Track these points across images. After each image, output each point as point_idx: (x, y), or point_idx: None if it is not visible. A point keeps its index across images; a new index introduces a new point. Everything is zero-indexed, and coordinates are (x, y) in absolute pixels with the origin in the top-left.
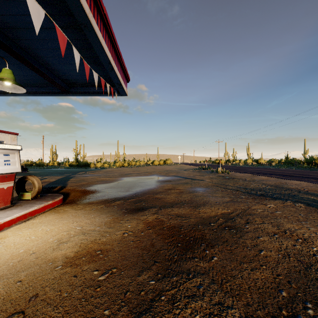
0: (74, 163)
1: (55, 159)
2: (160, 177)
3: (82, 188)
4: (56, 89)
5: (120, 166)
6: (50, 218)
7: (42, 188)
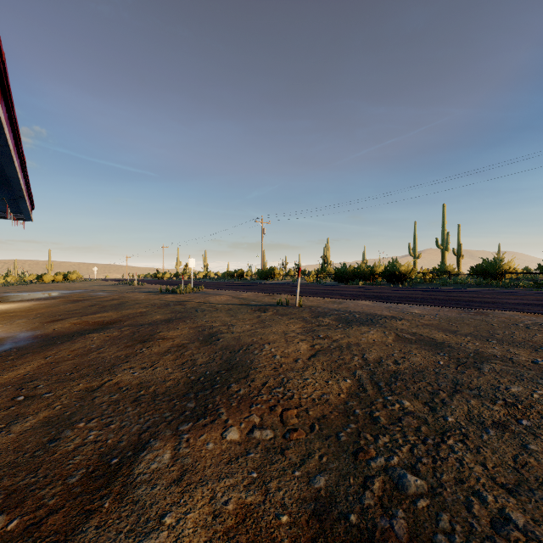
0: None
1: None
2: (63, 291)
3: None
4: None
5: None
6: None
7: None
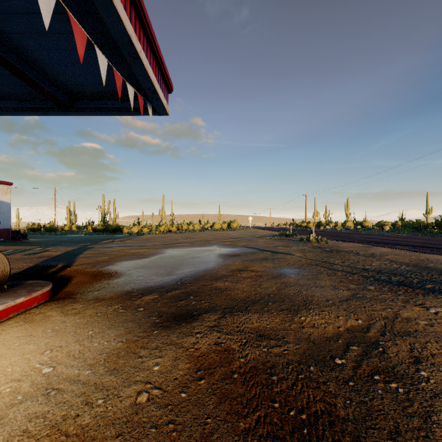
0: (99, 226)
1: (73, 221)
2: (223, 249)
3: (97, 267)
4: (50, 104)
5: (166, 231)
6: (7, 338)
7: (31, 268)
